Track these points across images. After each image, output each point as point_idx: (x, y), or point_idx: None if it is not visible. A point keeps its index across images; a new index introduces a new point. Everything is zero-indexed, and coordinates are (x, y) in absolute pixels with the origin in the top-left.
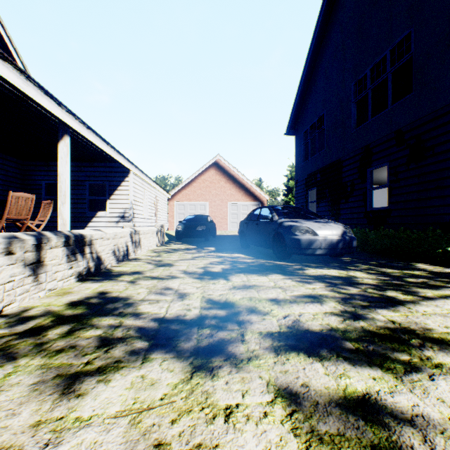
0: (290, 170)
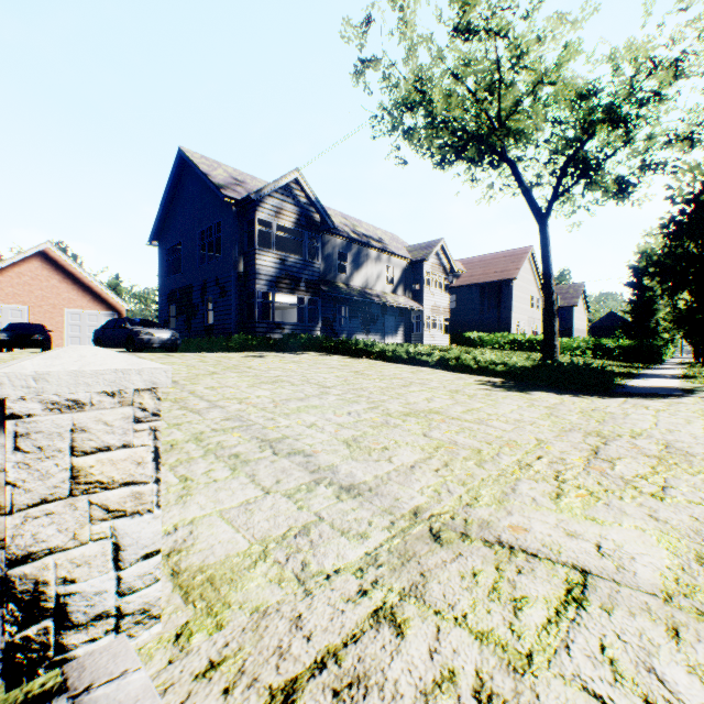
0: None
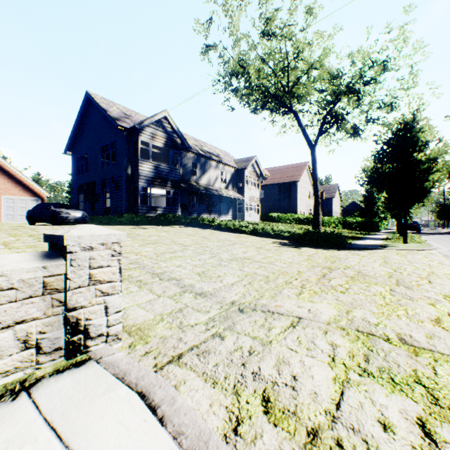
0: None
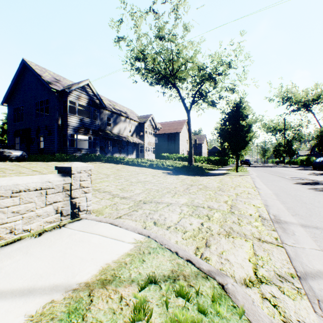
0: (6, 116)
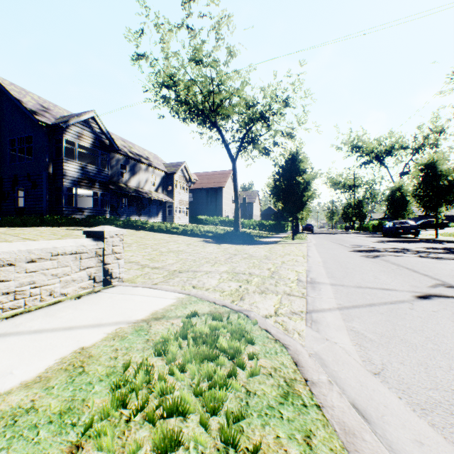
0: None
